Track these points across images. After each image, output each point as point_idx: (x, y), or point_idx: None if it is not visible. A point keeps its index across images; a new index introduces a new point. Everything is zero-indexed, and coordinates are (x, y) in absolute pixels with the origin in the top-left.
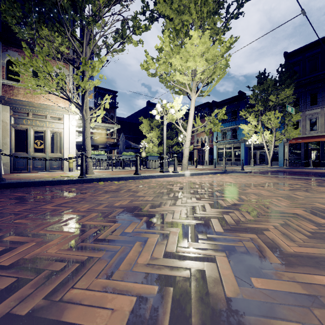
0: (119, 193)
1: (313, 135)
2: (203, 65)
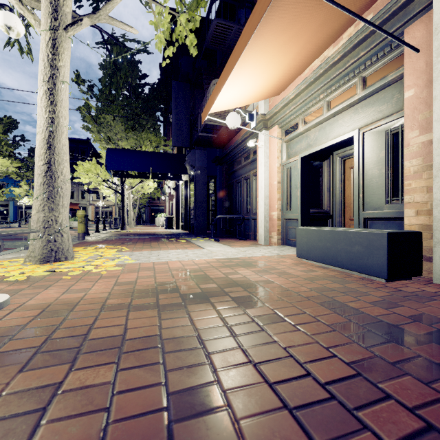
0: None
1: (72, 202)
2: None
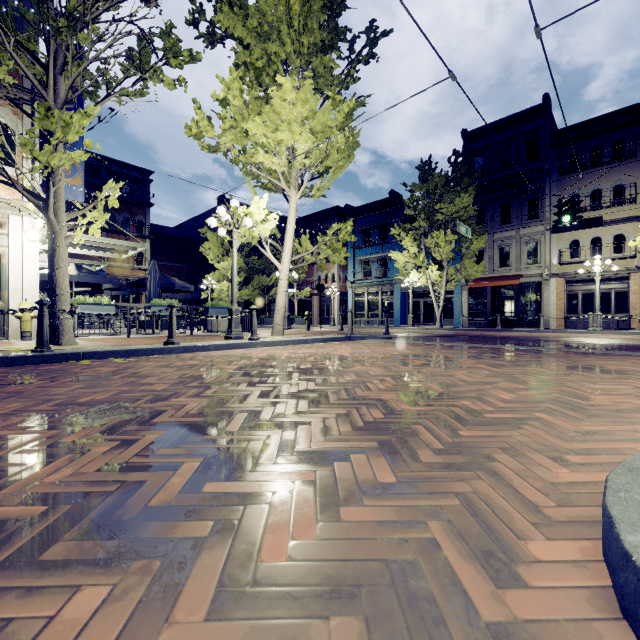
0: (106, 381)
1: (504, 275)
2: (307, 141)
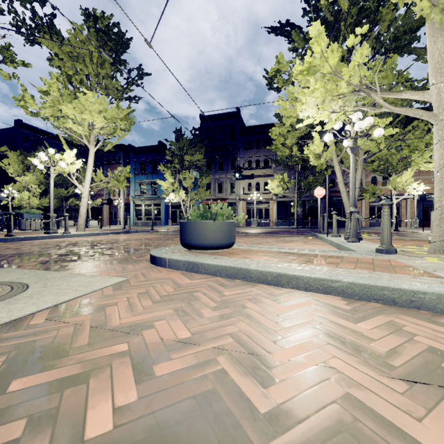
0: None
1: (220, 198)
2: (102, 122)
